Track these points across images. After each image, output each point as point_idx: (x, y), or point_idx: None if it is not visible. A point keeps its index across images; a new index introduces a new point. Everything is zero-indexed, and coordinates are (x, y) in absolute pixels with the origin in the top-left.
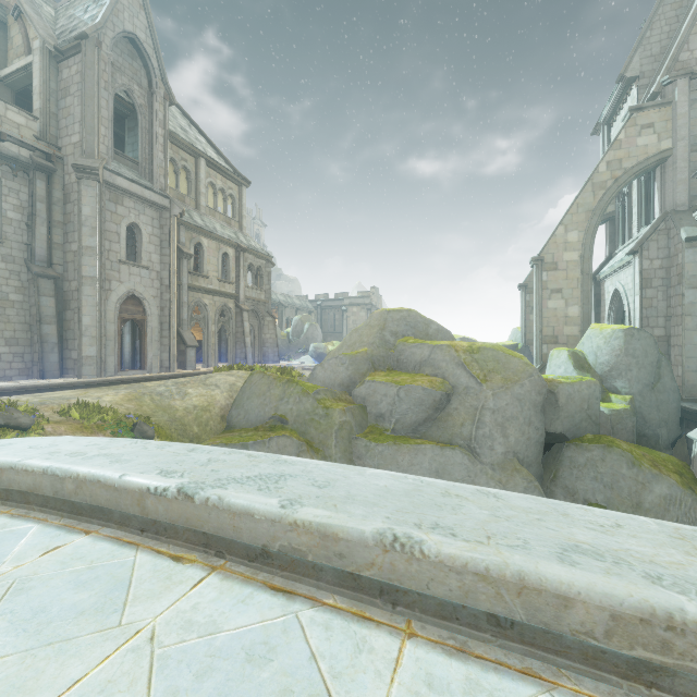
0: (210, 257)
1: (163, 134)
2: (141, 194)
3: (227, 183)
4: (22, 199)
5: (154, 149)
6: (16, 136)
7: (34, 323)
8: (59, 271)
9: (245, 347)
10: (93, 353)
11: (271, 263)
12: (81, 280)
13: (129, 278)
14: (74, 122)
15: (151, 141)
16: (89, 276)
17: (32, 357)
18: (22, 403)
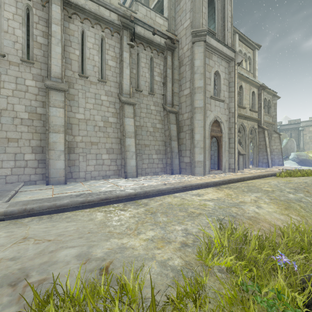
0: (245, 95)
1: (230, 10)
2: (221, 50)
3: (247, 49)
4: (161, 69)
5: (225, 21)
6: (160, 30)
7: (167, 141)
8: (176, 109)
9: (267, 155)
10: (201, 159)
11: (276, 96)
12: (193, 110)
13: (214, 108)
14: (185, 14)
15: (223, 17)
16: (199, 106)
17: (165, 161)
18: (212, 212)
